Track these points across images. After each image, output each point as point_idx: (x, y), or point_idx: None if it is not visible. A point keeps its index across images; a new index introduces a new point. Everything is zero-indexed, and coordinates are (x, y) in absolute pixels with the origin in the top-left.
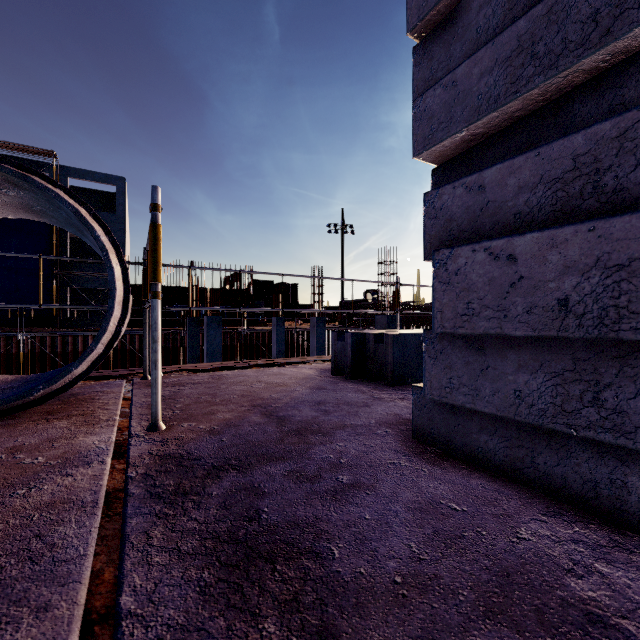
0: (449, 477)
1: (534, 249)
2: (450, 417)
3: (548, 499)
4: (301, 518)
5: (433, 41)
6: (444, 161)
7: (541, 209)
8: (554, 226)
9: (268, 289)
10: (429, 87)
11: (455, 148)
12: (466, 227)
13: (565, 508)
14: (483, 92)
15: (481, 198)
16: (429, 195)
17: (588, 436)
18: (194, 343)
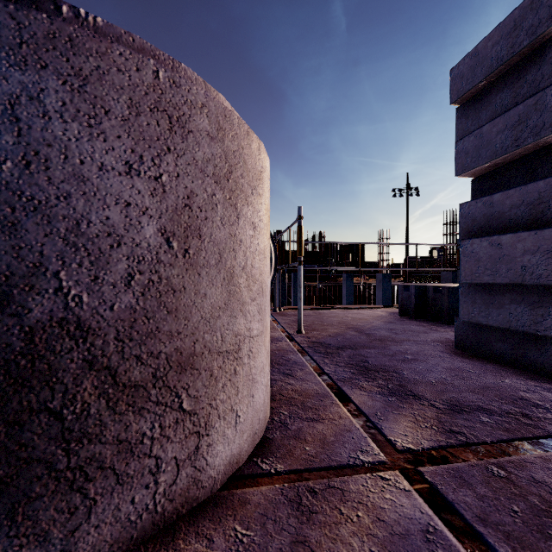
0: (473, 363)
1: (510, 242)
2: (479, 334)
3: (534, 375)
4: (387, 364)
5: (468, 107)
6: (479, 175)
7: (522, 218)
8: (519, 231)
9: (337, 250)
10: (466, 134)
11: (485, 170)
12: (483, 225)
13: (542, 378)
14: (498, 143)
15: (491, 209)
16: (462, 205)
17: (545, 335)
18: (282, 293)
